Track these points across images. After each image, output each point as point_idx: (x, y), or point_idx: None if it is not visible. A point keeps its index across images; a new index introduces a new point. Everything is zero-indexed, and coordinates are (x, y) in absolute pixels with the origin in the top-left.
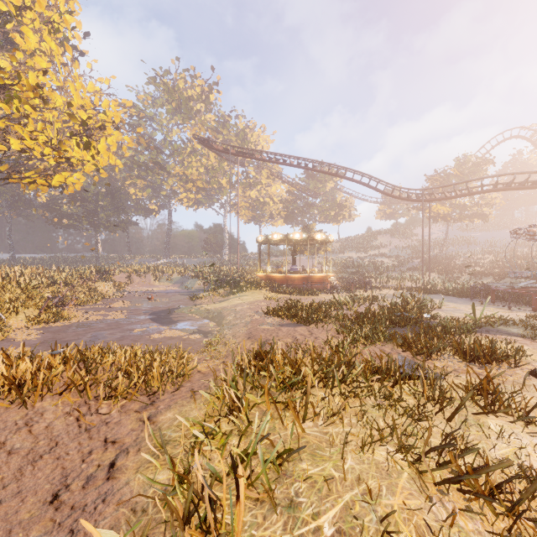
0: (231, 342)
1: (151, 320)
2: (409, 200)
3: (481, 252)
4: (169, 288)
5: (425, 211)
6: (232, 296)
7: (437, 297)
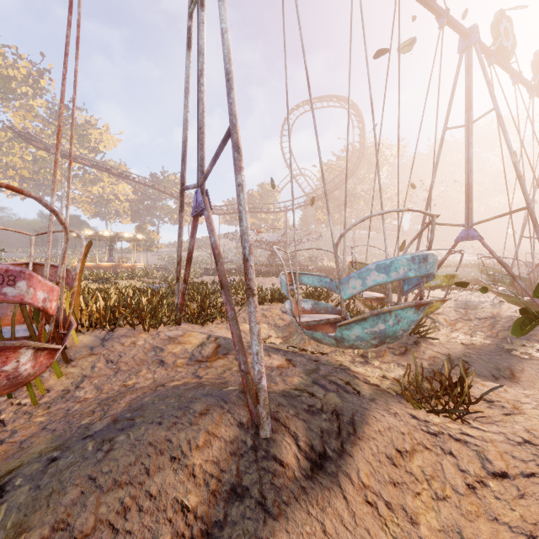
0: None
1: None
2: None
3: None
4: None
5: None
6: None
7: None
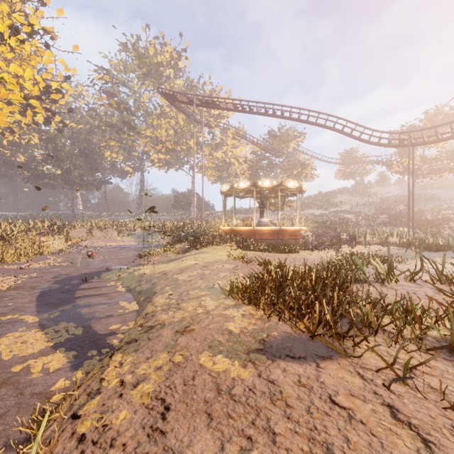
0: None
1: (35, 297)
2: (390, 146)
3: (450, 207)
4: (130, 243)
5: (392, 166)
6: (187, 253)
7: None
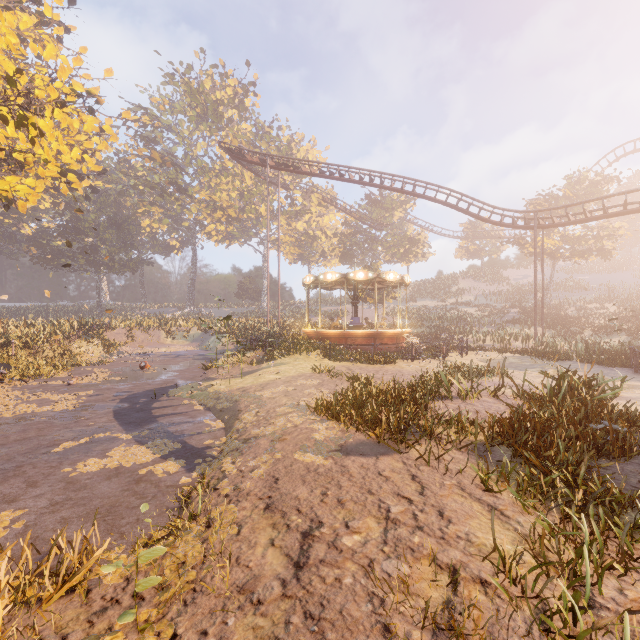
0: (222, 517)
1: (112, 416)
2: (515, 227)
3: (598, 299)
4: (184, 348)
5: (525, 245)
6: (264, 364)
7: (575, 366)
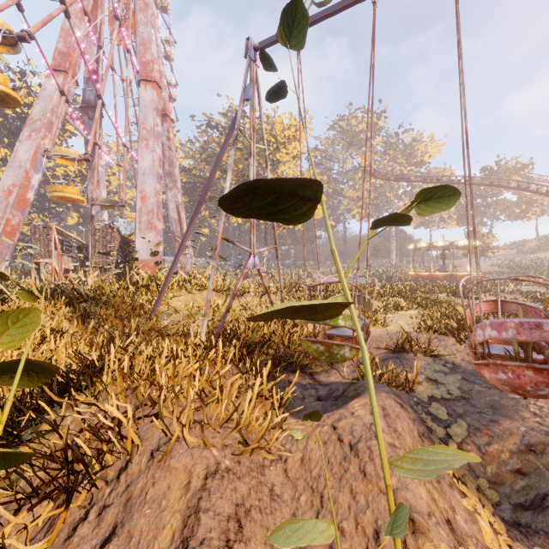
0: None
1: None
2: None
3: None
4: None
5: None
6: None
7: None
